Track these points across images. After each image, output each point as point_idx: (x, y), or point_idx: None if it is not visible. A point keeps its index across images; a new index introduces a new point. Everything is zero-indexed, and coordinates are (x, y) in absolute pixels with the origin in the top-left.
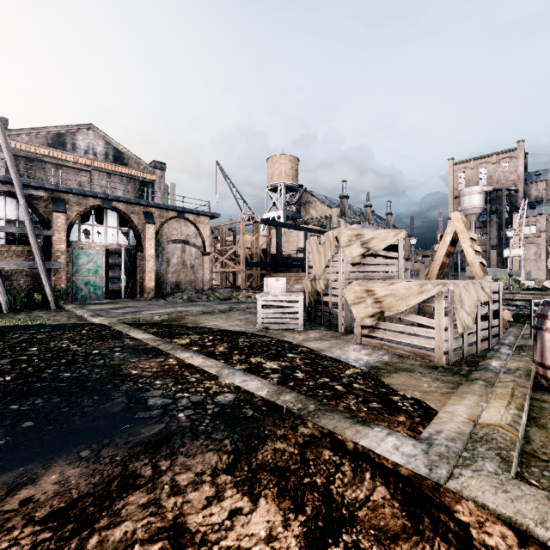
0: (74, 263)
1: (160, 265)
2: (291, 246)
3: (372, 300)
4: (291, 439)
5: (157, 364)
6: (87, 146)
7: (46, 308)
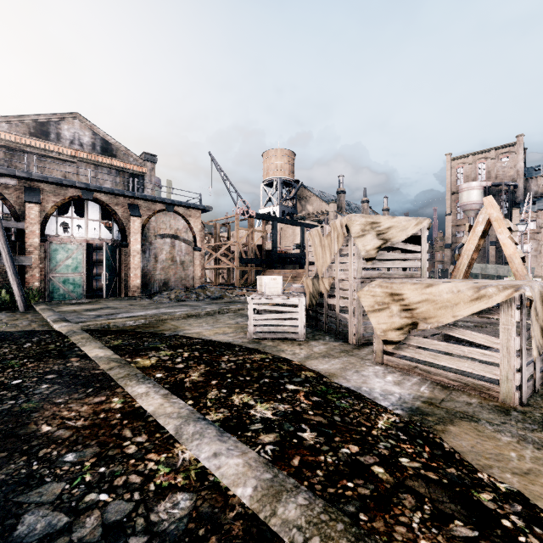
0: (50, 259)
1: (147, 261)
2: (287, 242)
3: (399, 307)
4: None
5: (90, 410)
6: (72, 136)
7: (15, 309)
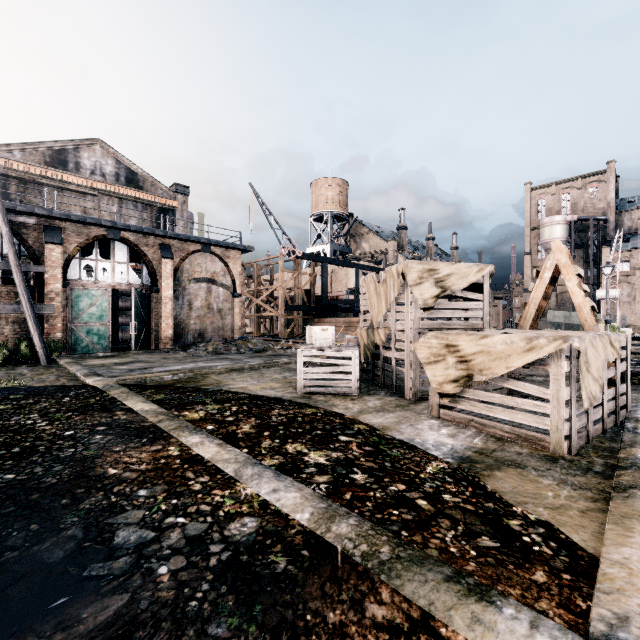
0: (73, 307)
1: (180, 309)
2: (340, 286)
3: (455, 358)
4: (355, 638)
5: (150, 457)
6: (93, 165)
7: (36, 362)
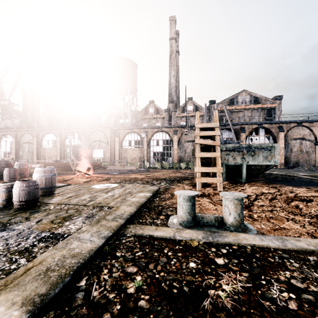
0: None
1: (286, 152)
2: None
3: None
4: None
5: None
6: (242, 100)
7: None
